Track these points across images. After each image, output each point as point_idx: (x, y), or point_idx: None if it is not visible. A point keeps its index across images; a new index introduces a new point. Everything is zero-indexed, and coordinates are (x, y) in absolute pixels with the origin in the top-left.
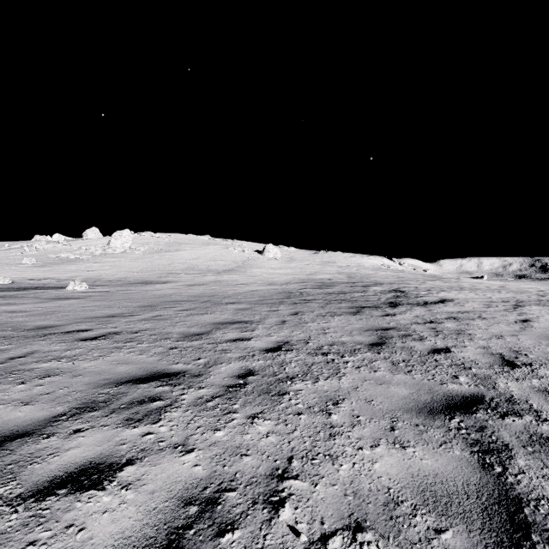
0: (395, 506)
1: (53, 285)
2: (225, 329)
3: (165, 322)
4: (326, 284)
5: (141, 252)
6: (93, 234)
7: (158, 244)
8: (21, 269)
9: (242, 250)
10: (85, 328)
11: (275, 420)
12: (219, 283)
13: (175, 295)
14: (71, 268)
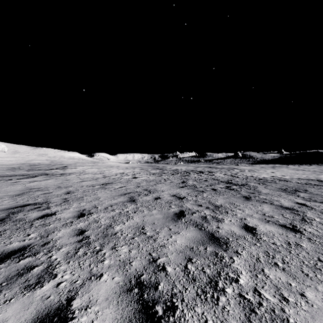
0: (21, 178)
1: None
2: None
3: None
4: (35, 165)
5: None
6: None
7: None
8: None
9: None
10: None
11: (8, 177)
12: None
13: None
14: None
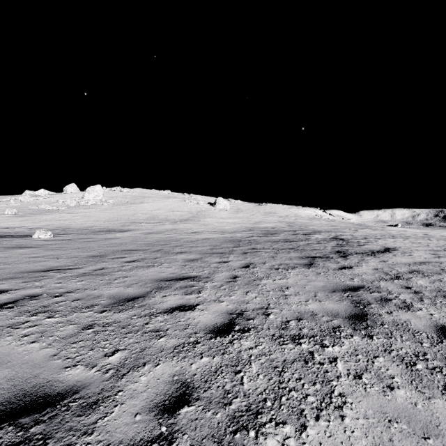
0: None
1: (23, 233)
2: (166, 290)
3: (103, 278)
4: (270, 232)
5: (110, 204)
6: (72, 189)
7: (125, 198)
8: (1, 219)
9: (196, 203)
10: (3, 289)
11: None
12: (174, 231)
13: (130, 243)
14: (46, 218)
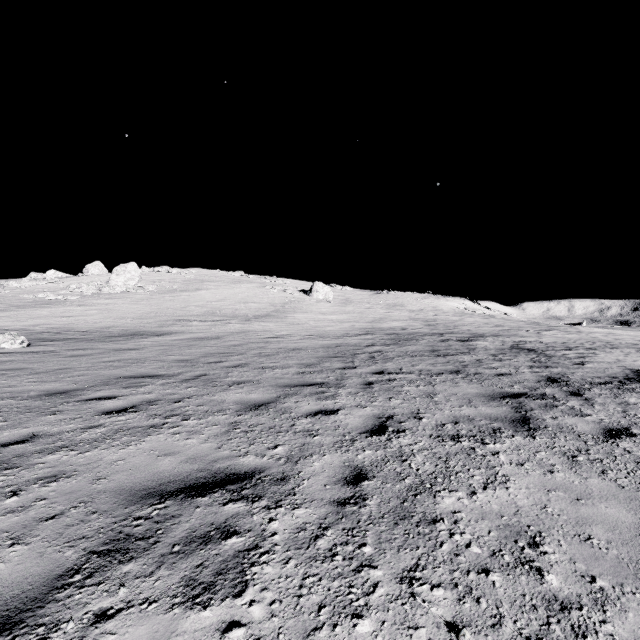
0: None
1: None
2: (131, 564)
3: None
4: (402, 336)
5: (149, 292)
6: (96, 270)
7: (173, 282)
8: None
9: (283, 290)
10: None
11: None
12: (242, 335)
13: (153, 360)
14: (41, 313)
